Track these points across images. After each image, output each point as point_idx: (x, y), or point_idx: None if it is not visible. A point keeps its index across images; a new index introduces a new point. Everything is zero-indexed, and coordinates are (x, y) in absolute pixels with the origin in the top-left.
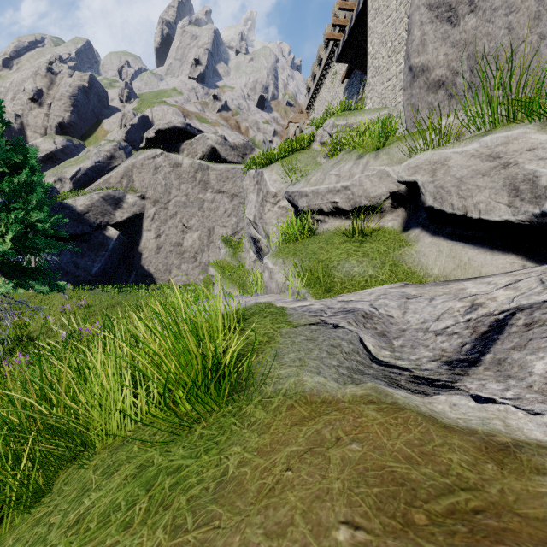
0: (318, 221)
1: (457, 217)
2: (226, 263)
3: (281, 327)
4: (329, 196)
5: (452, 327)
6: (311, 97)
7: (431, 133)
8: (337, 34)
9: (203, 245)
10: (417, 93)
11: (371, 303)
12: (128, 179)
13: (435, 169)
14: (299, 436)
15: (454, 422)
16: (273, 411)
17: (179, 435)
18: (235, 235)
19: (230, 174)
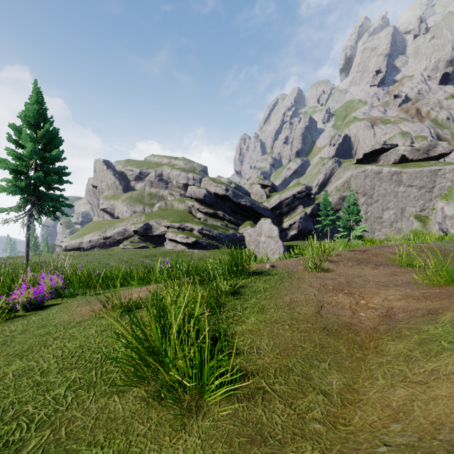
0: None
1: None
2: (418, 231)
3: None
4: None
5: None
6: None
7: None
8: None
9: (397, 218)
10: None
11: None
12: (347, 184)
13: None
14: None
15: None
16: None
17: None
18: (422, 211)
19: (418, 175)
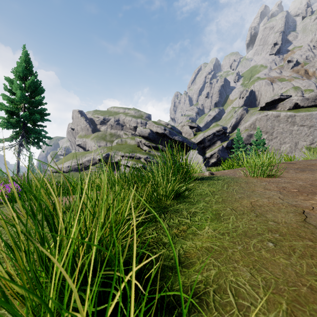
0: None
1: None
2: (309, 159)
3: None
4: None
5: None
6: None
7: None
8: None
9: (292, 150)
10: None
11: None
12: (253, 125)
13: None
14: None
15: None
16: None
17: None
18: (311, 144)
19: (308, 117)
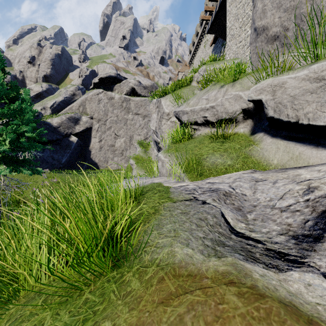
0: (194, 129)
1: (291, 123)
2: (140, 157)
3: (165, 202)
4: (201, 113)
5: (294, 205)
6: (192, 56)
7: (271, 67)
8: (207, 16)
9: (127, 146)
10: (259, 45)
11: (229, 185)
12: (83, 107)
13: (275, 90)
14: (162, 320)
15: (315, 311)
16: (146, 282)
17: (71, 297)
18: (146, 140)
19: (143, 103)
